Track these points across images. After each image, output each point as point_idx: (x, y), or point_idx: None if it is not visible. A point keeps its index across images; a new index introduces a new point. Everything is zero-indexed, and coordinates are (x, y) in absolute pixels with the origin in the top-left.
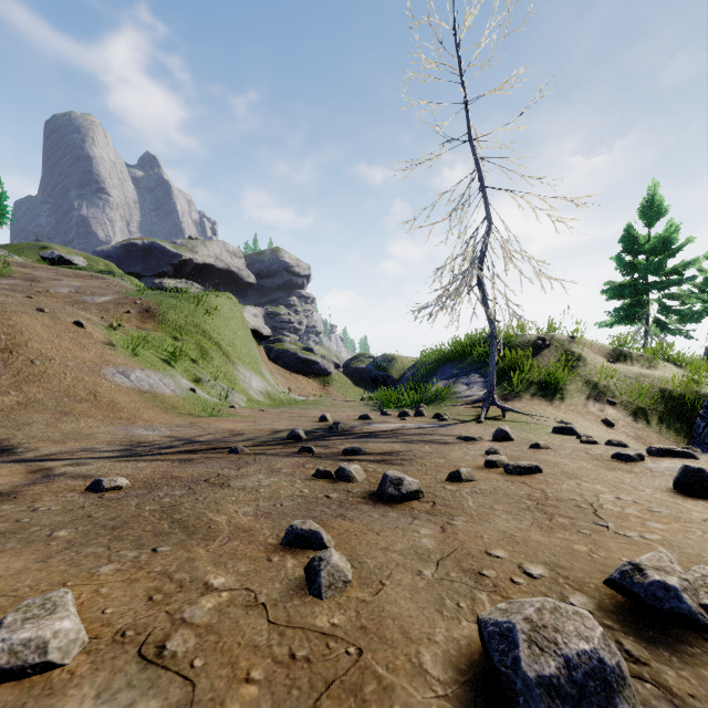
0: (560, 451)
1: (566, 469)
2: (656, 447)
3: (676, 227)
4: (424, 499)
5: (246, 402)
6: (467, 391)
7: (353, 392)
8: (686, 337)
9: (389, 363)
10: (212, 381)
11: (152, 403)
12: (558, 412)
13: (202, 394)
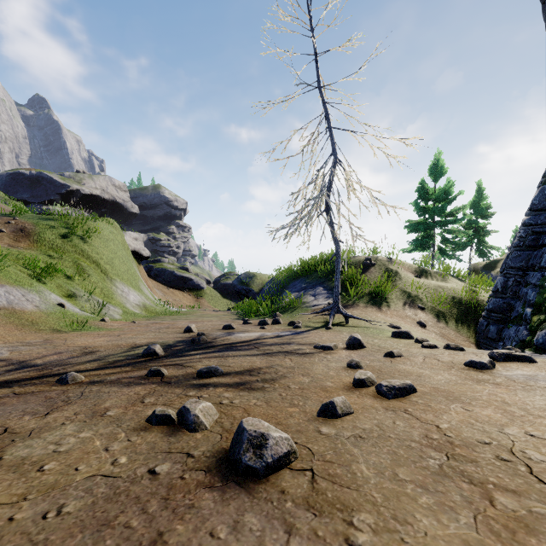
0: (413, 359)
1: (436, 384)
2: (498, 352)
3: (452, 183)
4: (297, 464)
5: (121, 314)
6: (314, 301)
7: (221, 303)
8: (458, 260)
9: (251, 279)
10: (87, 296)
11: (6, 319)
12: (386, 316)
13: (72, 308)
